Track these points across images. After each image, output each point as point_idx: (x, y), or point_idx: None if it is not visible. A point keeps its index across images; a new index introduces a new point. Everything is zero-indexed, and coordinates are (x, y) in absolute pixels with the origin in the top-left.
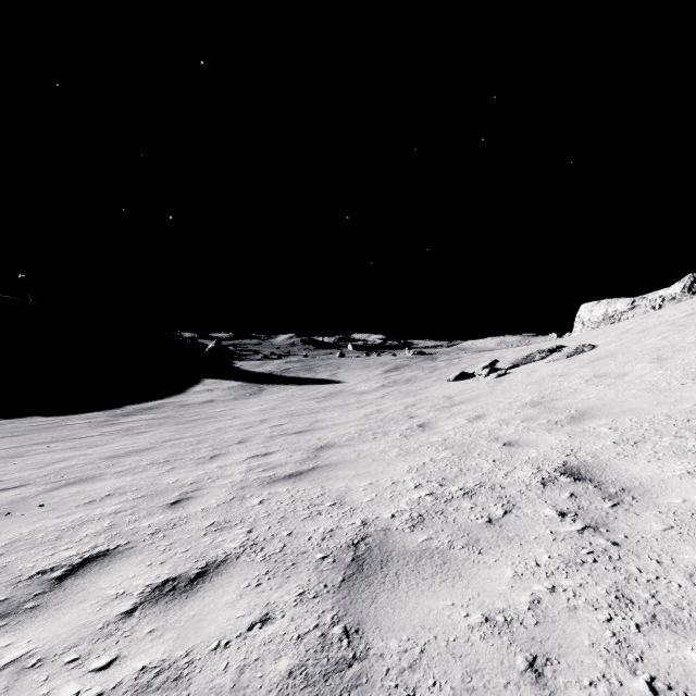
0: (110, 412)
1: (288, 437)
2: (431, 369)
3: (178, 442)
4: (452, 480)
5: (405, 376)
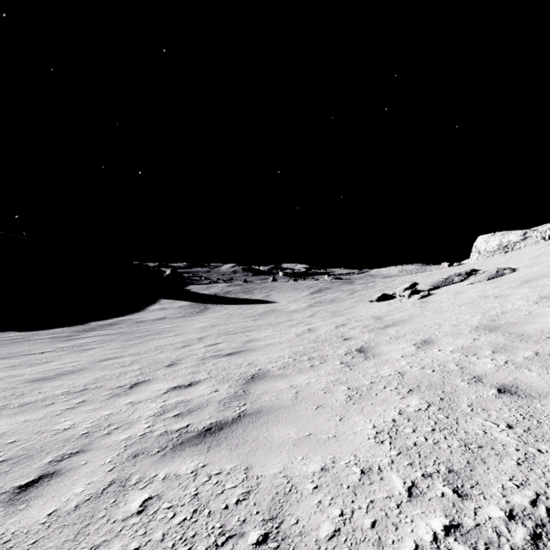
0: (75, 328)
1: (220, 360)
2: (350, 291)
3: (113, 361)
4: (470, 476)
5: (328, 297)
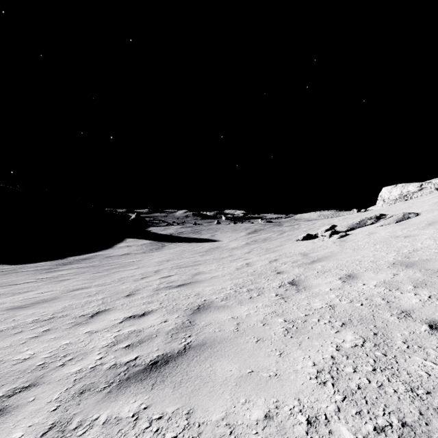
0: (56, 262)
1: (171, 291)
2: (280, 232)
3: (82, 291)
4: (428, 433)
5: (262, 237)
